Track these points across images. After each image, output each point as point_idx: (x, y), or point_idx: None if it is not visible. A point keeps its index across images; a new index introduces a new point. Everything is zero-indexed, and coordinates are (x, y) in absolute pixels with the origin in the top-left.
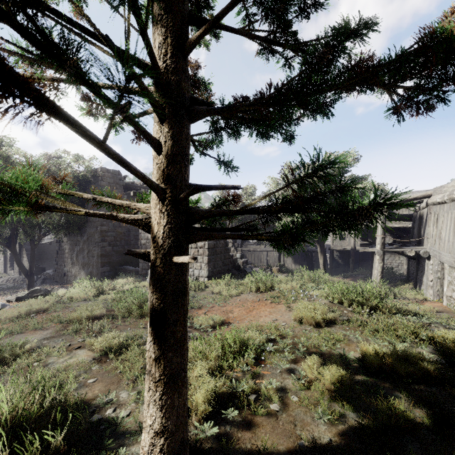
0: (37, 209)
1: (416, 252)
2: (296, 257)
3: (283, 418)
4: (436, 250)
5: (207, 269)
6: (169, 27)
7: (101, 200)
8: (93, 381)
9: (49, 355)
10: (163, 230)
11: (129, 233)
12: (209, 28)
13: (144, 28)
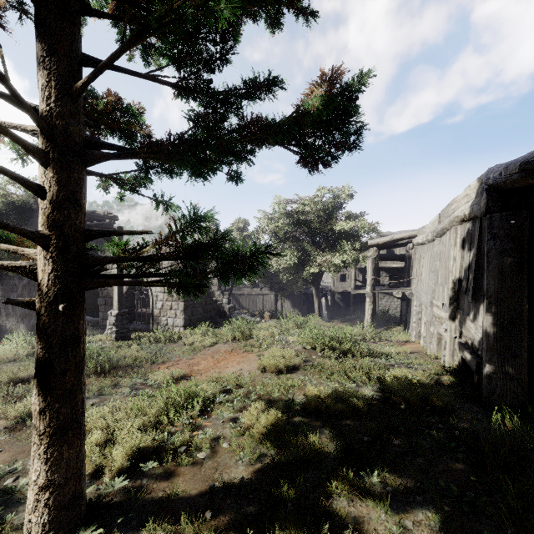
0: None
1: (405, 293)
2: (295, 301)
3: (207, 465)
4: (418, 291)
5: (184, 317)
6: (53, 70)
7: None
8: None
9: None
10: (49, 278)
11: None
12: (93, 78)
13: (5, 79)
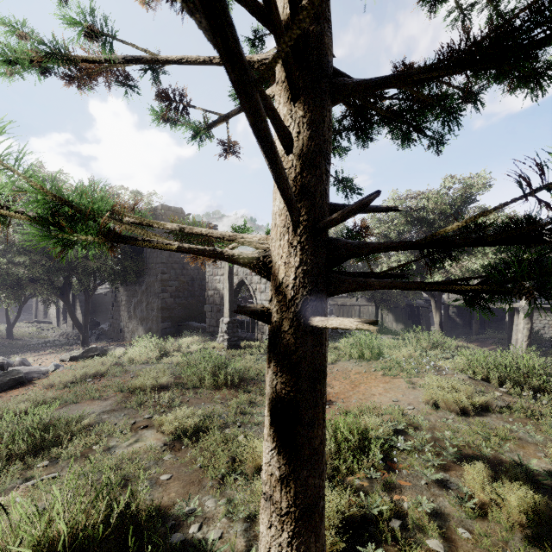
0: (111, 239)
1: None
2: (399, 314)
3: None
4: None
5: None
6: None
7: (191, 230)
8: (167, 478)
9: (110, 435)
10: (295, 274)
11: (193, 282)
12: None
13: None
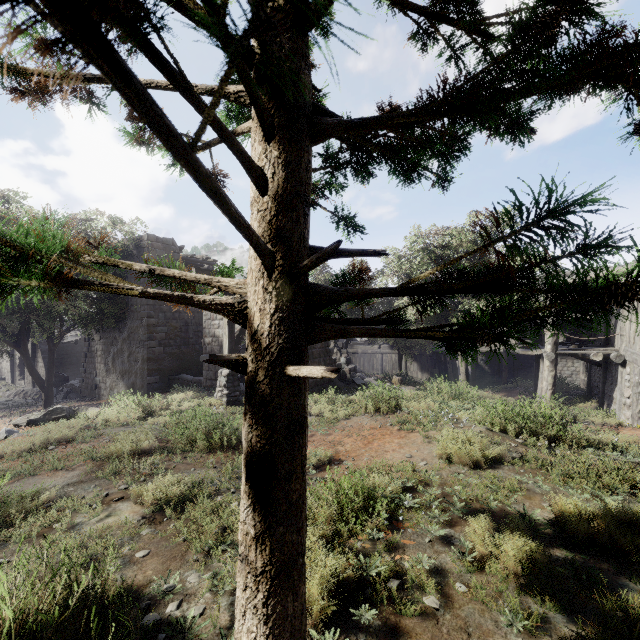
0: (60, 284)
1: (604, 355)
2: (424, 362)
3: (447, 621)
4: (636, 353)
5: None
6: None
7: (162, 272)
8: (144, 554)
9: (76, 510)
10: (270, 322)
11: (187, 328)
12: None
13: None
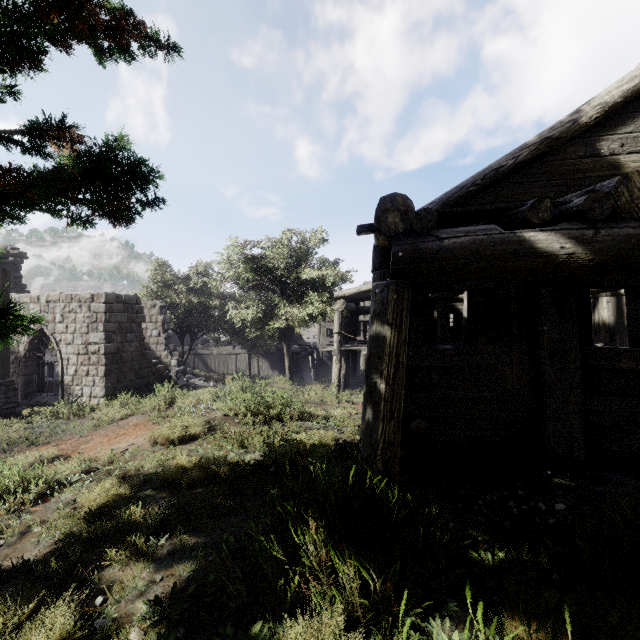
0: None
1: None
2: (275, 361)
3: (0, 553)
4: None
5: (104, 384)
6: None
7: None
8: None
9: None
10: None
11: None
12: None
13: None
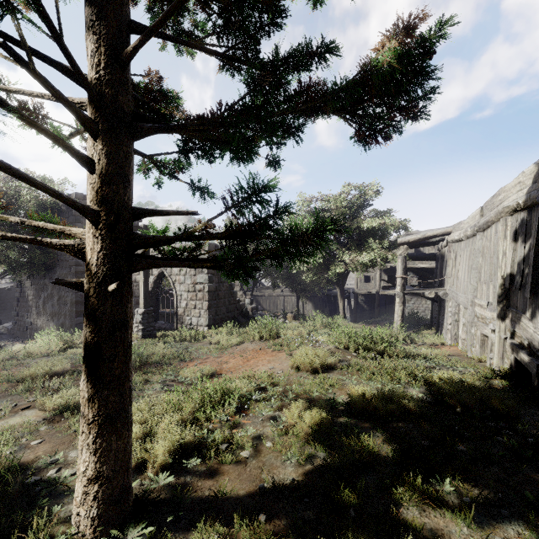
0: None
1: (437, 293)
2: (317, 303)
3: (252, 464)
4: (454, 291)
5: (208, 316)
6: (102, 35)
7: (31, 224)
8: (38, 442)
9: None
10: (97, 257)
11: None
12: (144, 40)
13: (59, 36)
